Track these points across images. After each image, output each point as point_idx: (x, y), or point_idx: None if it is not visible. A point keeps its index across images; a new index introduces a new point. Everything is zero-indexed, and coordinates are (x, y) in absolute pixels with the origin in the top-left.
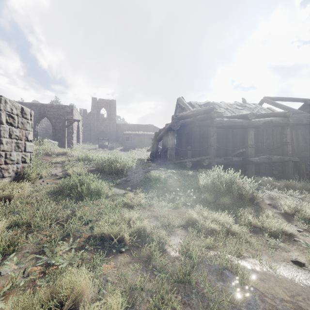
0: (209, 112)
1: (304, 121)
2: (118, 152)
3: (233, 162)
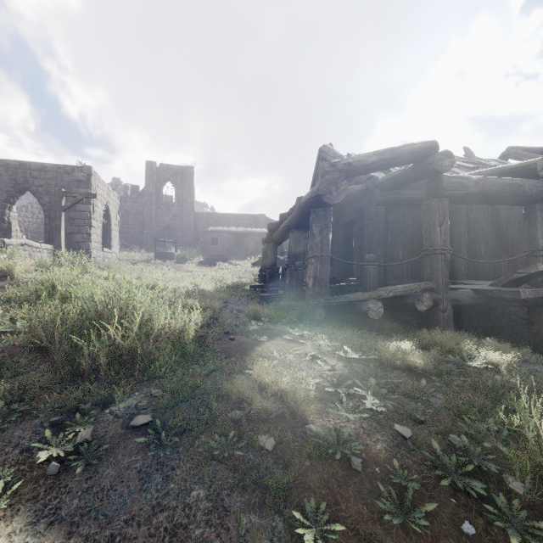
0: (426, 157)
1: None
2: (193, 268)
3: (498, 300)
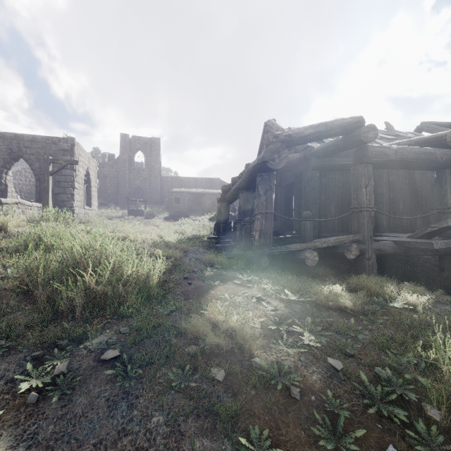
0: (354, 130)
1: None
2: (159, 223)
3: (415, 250)
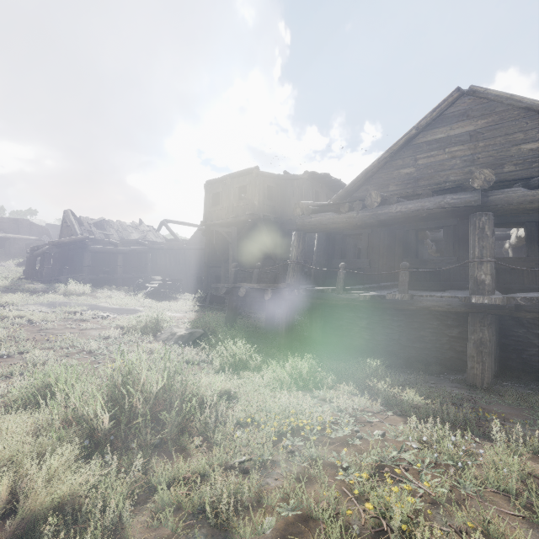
0: (86, 240)
1: (175, 247)
2: None
3: (104, 278)
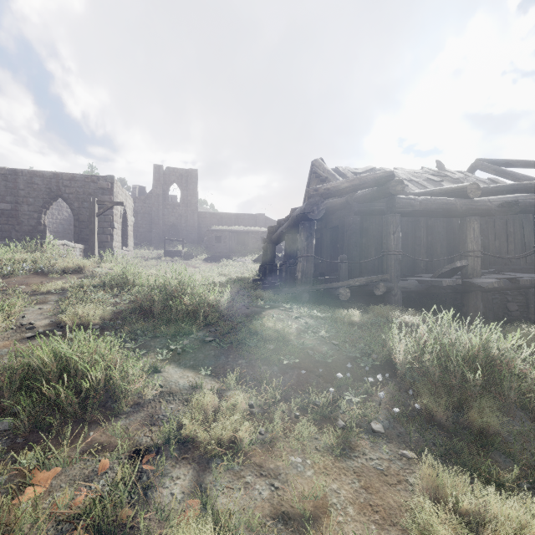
0: (386, 183)
1: None
2: (200, 265)
3: (436, 288)
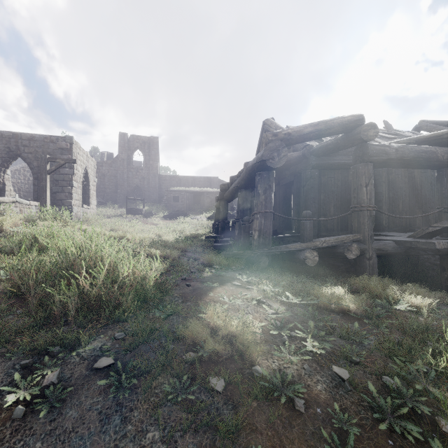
0: (354, 128)
1: None
2: (158, 222)
3: (416, 250)
